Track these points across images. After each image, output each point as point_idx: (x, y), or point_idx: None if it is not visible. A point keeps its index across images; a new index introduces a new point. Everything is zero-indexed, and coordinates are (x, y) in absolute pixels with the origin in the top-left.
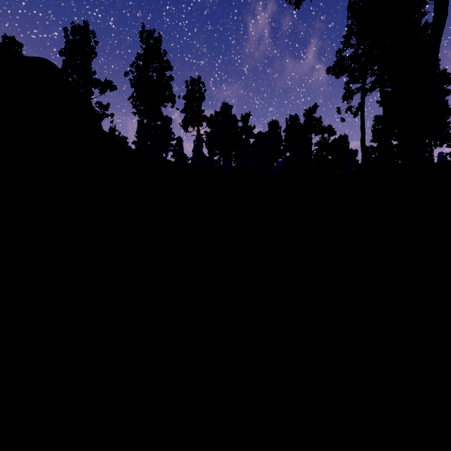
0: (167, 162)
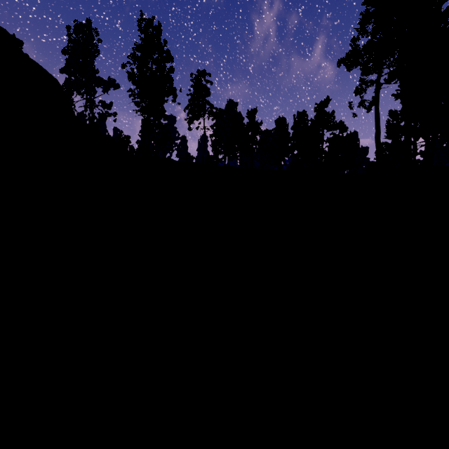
0: (169, 161)
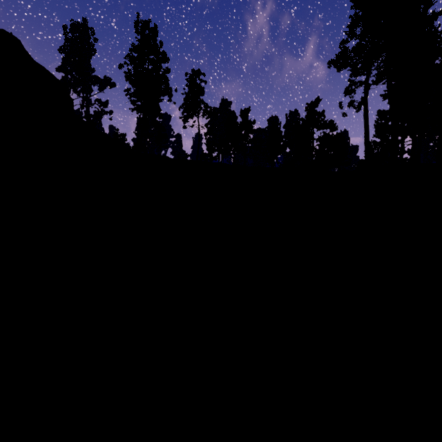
0: (164, 158)
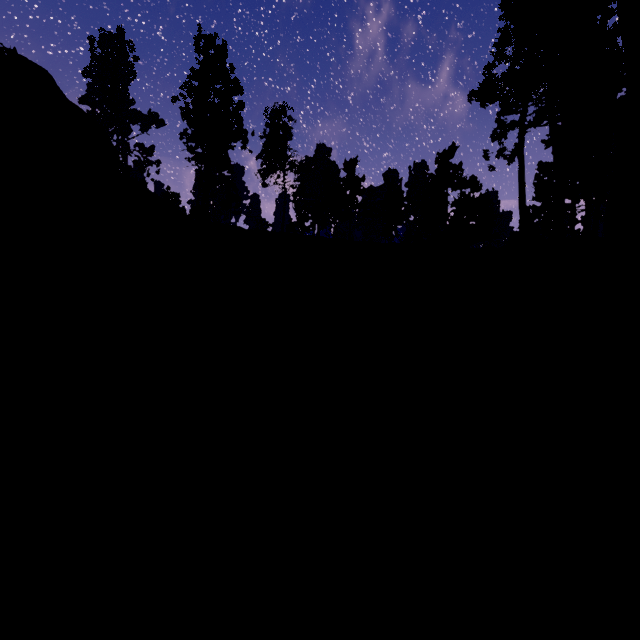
0: (236, 230)
